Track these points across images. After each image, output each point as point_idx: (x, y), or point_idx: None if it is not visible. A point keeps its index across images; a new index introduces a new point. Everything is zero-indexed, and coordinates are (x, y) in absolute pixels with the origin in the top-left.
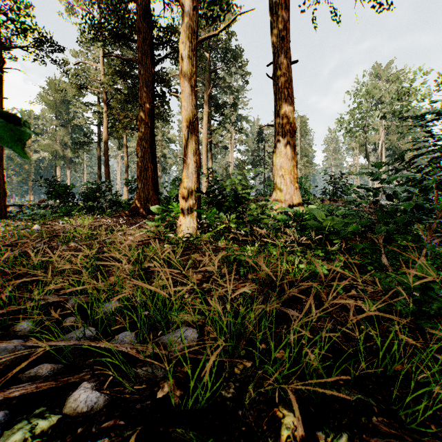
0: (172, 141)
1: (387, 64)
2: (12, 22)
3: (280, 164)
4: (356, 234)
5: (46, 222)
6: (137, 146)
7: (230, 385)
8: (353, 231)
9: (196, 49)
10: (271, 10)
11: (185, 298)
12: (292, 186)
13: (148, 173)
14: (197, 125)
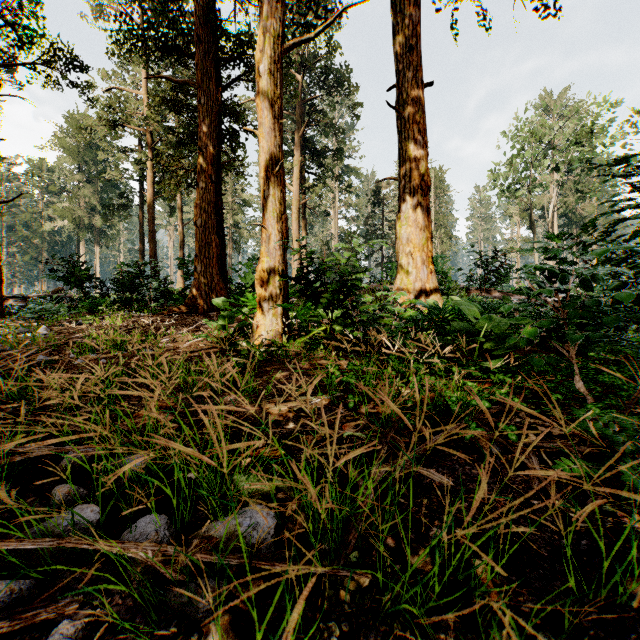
0: (248, 204)
1: (561, 92)
2: (12, 28)
3: (406, 235)
4: (533, 342)
5: (55, 323)
6: (196, 209)
7: (331, 626)
8: (528, 338)
9: (281, 61)
10: (394, 7)
11: (259, 447)
12: (425, 268)
13: (212, 249)
14: (282, 176)
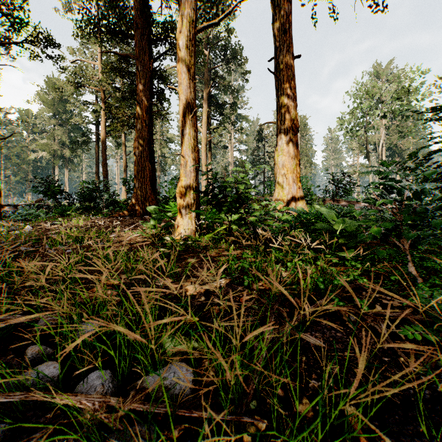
0: (171, 141)
1: (388, 63)
2: (7, 18)
3: (282, 162)
4: (377, 238)
5: (36, 223)
6: (135, 144)
7: None
8: (373, 235)
9: (194, 39)
10: (273, 3)
11: (180, 315)
12: (295, 185)
13: (146, 172)
14: (195, 120)
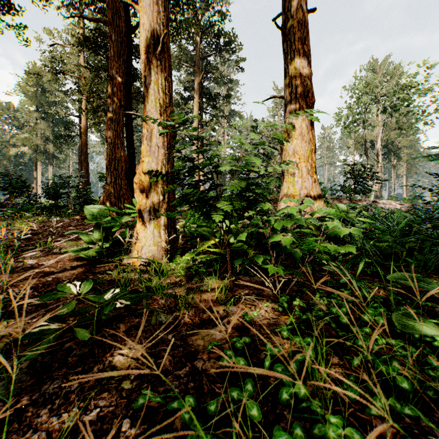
0: None
1: (384, 60)
2: None
3: (292, 147)
4: None
5: None
6: (106, 128)
7: None
8: None
9: None
10: None
11: None
12: (309, 177)
13: (121, 163)
14: (167, 60)
